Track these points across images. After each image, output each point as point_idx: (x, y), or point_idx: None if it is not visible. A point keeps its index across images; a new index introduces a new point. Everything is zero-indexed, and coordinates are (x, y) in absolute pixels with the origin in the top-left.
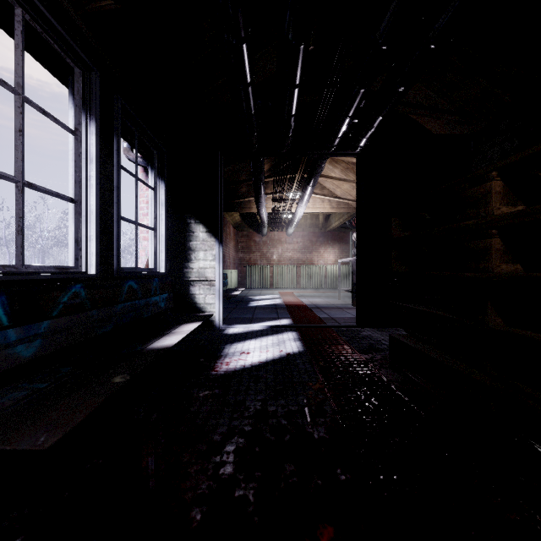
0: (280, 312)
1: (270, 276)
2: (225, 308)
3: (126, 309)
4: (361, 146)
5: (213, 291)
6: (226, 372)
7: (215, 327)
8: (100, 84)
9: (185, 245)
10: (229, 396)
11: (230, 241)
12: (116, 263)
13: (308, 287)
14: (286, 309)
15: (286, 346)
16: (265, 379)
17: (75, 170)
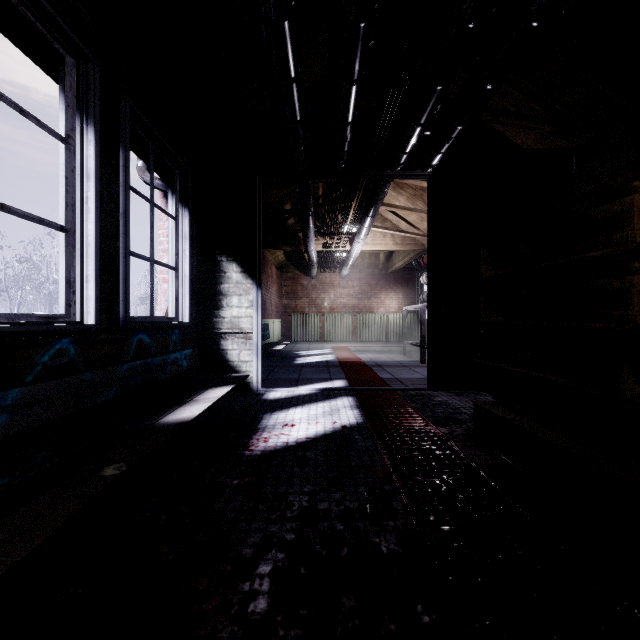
0: (332, 371)
1: (320, 327)
2: (265, 367)
3: (134, 370)
4: (434, 164)
5: (249, 345)
6: (263, 452)
7: (252, 391)
8: (101, 80)
9: (215, 288)
10: (266, 487)
11: (272, 284)
12: (123, 310)
13: (366, 340)
14: (340, 368)
15: (340, 415)
16: (314, 463)
17: (67, 189)
